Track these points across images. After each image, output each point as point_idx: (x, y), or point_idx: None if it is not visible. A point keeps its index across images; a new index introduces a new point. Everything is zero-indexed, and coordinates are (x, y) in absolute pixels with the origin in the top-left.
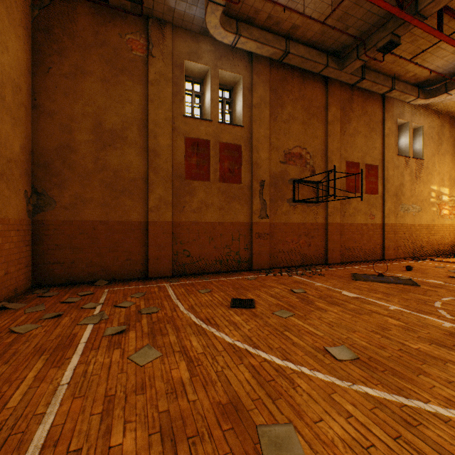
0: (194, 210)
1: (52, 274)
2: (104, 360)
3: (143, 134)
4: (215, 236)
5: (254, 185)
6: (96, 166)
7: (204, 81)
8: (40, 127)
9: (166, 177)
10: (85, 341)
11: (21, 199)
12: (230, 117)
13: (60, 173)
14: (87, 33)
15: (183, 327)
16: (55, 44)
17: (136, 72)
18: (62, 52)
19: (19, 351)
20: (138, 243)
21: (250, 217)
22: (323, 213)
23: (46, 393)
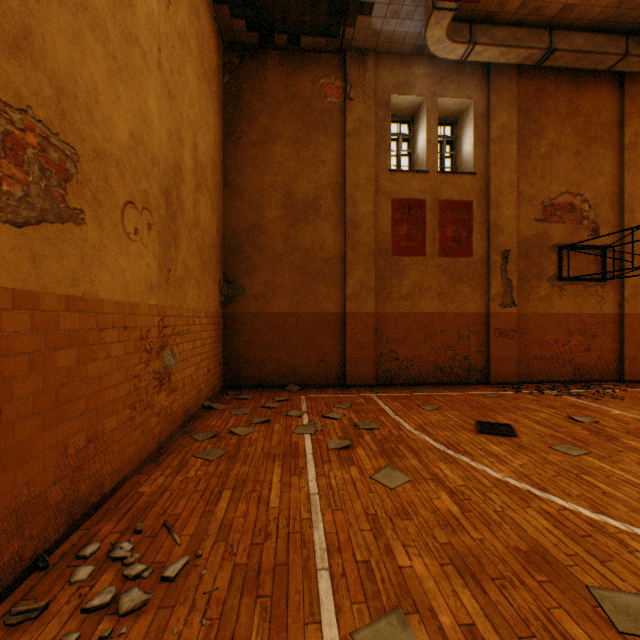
0: (403, 296)
1: (242, 374)
2: (344, 476)
3: (339, 201)
4: (433, 333)
5: (491, 259)
6: (286, 246)
7: (415, 118)
8: (231, 207)
9: (367, 254)
10: (311, 452)
11: (216, 289)
12: (452, 162)
13: (250, 257)
14: (277, 89)
15: (421, 450)
16: (245, 109)
17: (331, 123)
18: (251, 117)
19: (250, 453)
20: (333, 340)
21: (485, 306)
22: (613, 297)
23: (301, 499)
